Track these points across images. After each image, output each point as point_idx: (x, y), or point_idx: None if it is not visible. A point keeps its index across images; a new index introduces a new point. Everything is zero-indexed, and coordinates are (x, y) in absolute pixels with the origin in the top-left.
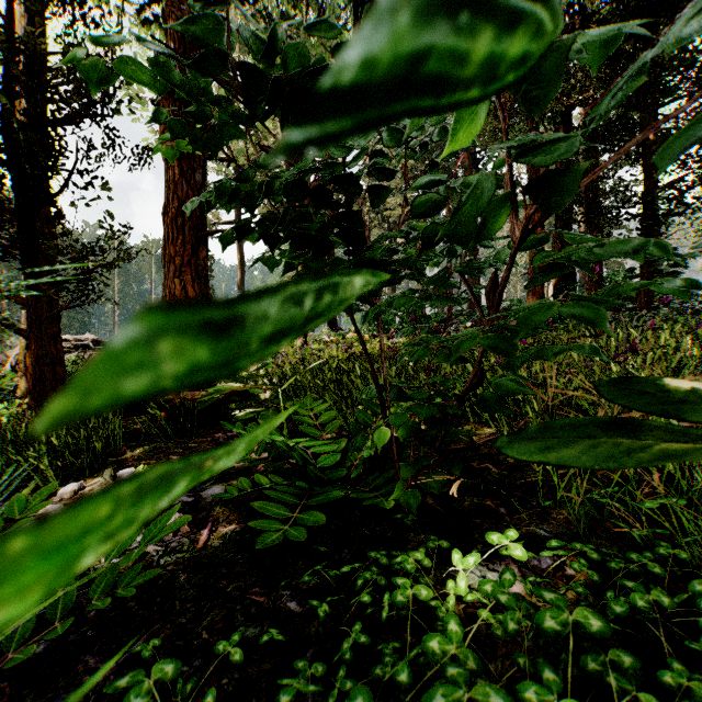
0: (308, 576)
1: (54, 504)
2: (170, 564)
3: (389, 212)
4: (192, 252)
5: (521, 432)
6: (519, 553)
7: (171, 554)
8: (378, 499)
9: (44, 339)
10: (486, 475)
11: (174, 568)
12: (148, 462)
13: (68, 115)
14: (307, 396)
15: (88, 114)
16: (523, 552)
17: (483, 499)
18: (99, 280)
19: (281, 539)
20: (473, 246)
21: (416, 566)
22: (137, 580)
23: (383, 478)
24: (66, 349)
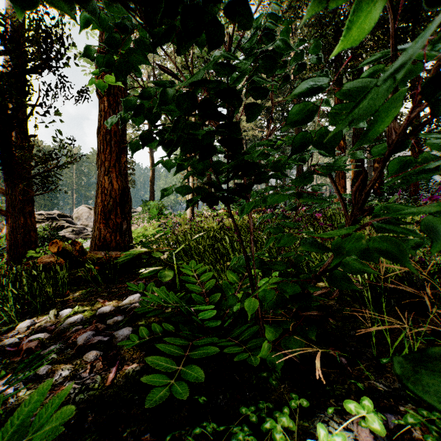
0: (189, 440)
1: (12, 336)
2: (83, 401)
3: (246, 133)
4: (116, 158)
5: (422, 357)
6: (377, 426)
7: (85, 392)
8: (246, 354)
9: (17, 216)
10: (326, 325)
11: (86, 406)
12: (82, 303)
13: (32, 66)
14: (192, 260)
15: (46, 65)
16: (381, 425)
17: (326, 348)
18: (56, 176)
19: (167, 395)
20: (352, 149)
21: (284, 435)
22: (42, 438)
23: (249, 333)
24: (41, 220)
